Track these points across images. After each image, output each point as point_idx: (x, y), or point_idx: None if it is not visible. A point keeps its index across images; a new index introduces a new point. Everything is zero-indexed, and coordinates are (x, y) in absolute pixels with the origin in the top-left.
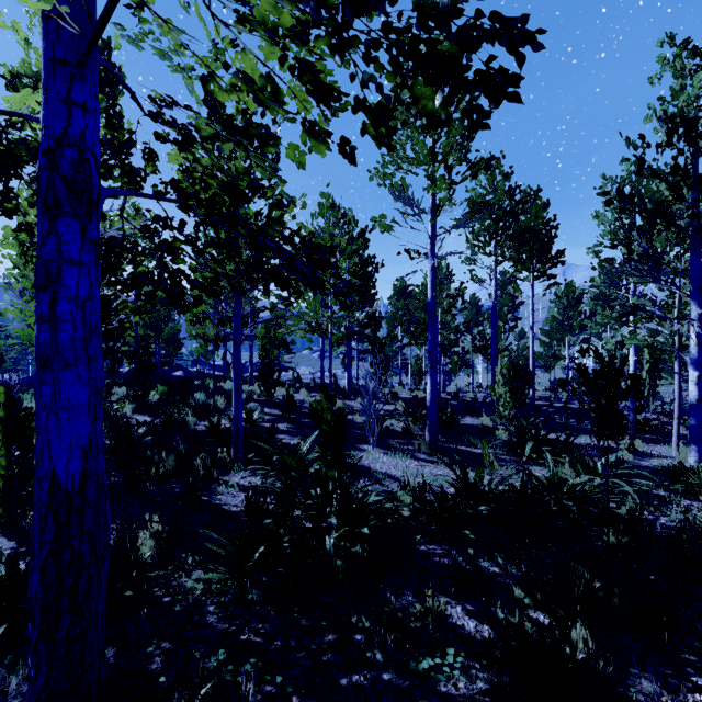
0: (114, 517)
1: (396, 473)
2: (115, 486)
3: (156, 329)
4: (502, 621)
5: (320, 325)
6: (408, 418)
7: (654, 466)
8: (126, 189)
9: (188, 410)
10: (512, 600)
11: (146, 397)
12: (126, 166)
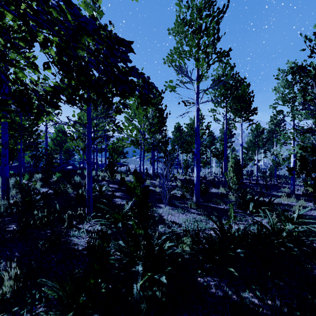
0: None
1: (179, 221)
2: (13, 232)
3: (59, 146)
4: None
5: (138, 141)
6: (183, 189)
7: (315, 215)
8: None
9: (68, 186)
10: None
11: (49, 179)
12: None
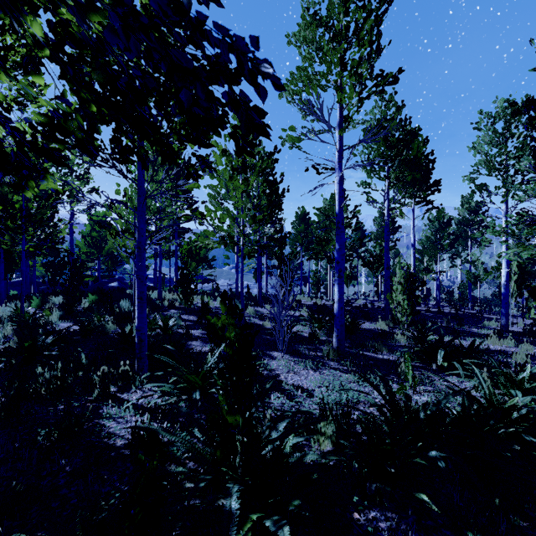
0: None
1: (308, 385)
2: None
3: (96, 247)
4: None
5: (232, 237)
6: (314, 324)
7: None
8: None
9: (108, 318)
10: None
11: (75, 305)
12: None
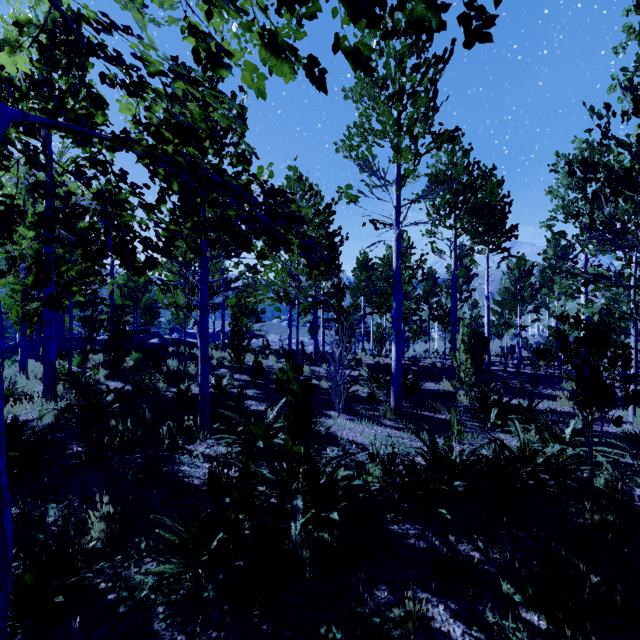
0: (67, 494)
1: (363, 440)
2: (77, 456)
3: (133, 299)
4: (492, 624)
5: (288, 294)
6: (373, 384)
7: (614, 432)
8: (73, 140)
9: (159, 377)
10: (499, 595)
11: (120, 364)
12: (70, 112)
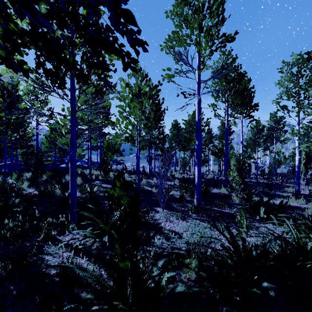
0: None
1: (179, 230)
2: None
3: (53, 143)
4: None
5: (133, 137)
6: (182, 190)
7: None
8: None
9: (57, 186)
10: None
11: (38, 178)
12: None
